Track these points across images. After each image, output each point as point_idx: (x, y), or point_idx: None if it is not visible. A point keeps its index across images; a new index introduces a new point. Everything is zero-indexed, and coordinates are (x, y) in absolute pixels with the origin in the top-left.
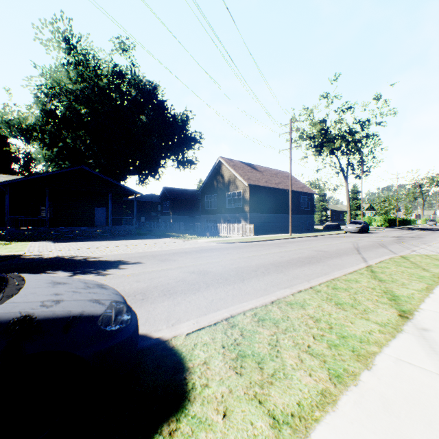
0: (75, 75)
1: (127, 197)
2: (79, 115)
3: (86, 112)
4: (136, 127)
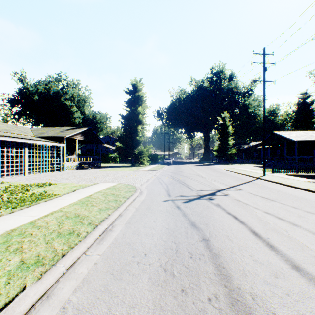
0: None
1: None
2: None
3: None
4: None
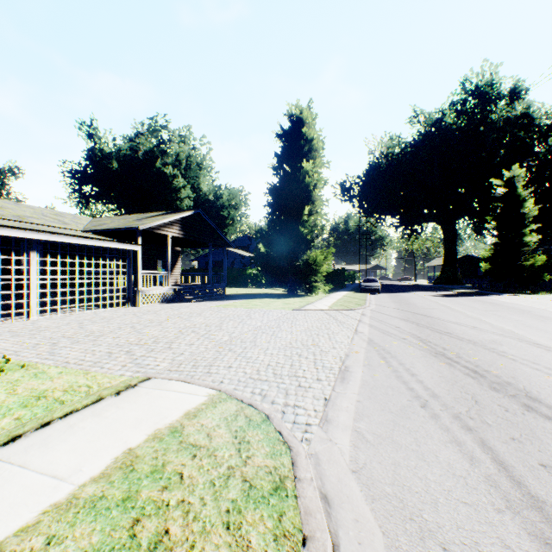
0: None
1: None
2: None
3: None
4: None
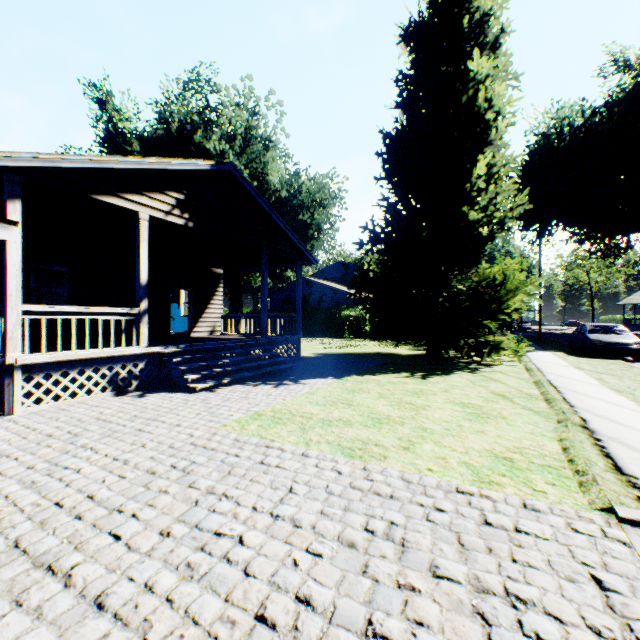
0: None
1: None
2: None
3: None
4: None
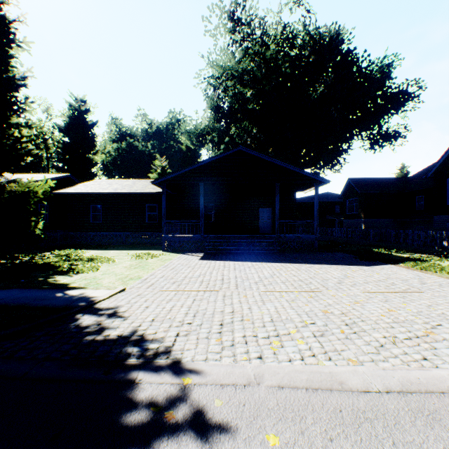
0: (240, 55)
1: (301, 191)
2: (244, 99)
3: (251, 94)
4: (310, 100)
